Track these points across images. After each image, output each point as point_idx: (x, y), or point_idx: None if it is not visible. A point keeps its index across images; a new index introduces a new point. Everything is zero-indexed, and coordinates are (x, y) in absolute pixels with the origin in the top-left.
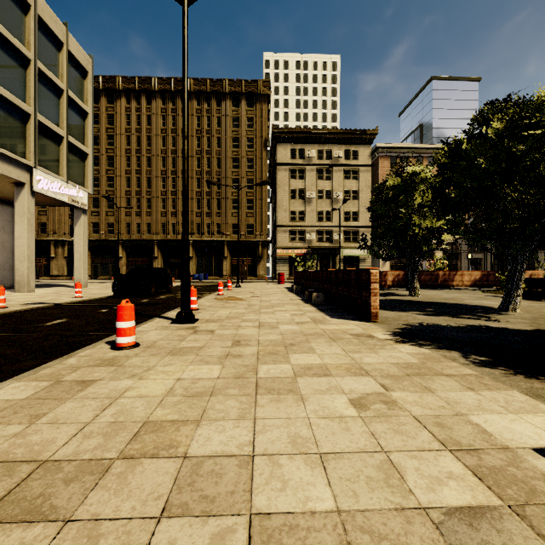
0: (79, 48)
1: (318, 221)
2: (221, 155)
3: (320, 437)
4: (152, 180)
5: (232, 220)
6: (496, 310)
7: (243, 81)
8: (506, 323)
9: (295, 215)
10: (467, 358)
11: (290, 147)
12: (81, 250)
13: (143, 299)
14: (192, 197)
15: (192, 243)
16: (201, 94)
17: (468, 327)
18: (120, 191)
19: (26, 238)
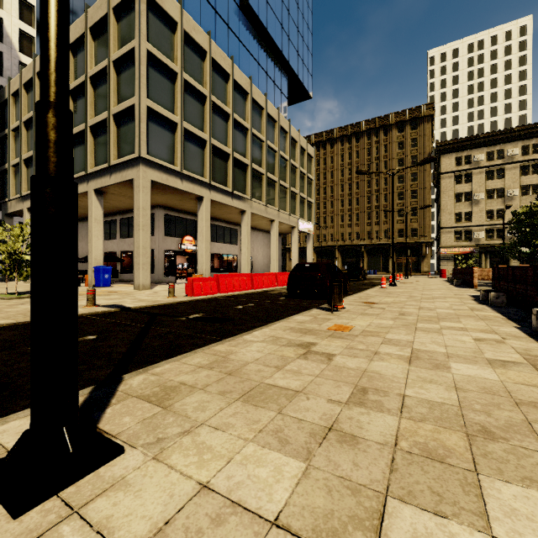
0: (310, 148)
1: (488, 220)
2: (388, 175)
3: (433, 293)
4: (333, 202)
5: (397, 227)
6: None
7: (408, 110)
8: None
9: (461, 216)
10: None
11: (455, 156)
12: (310, 257)
13: (358, 282)
14: (364, 212)
15: (363, 247)
16: (371, 131)
17: None
18: None
19: (296, 252)
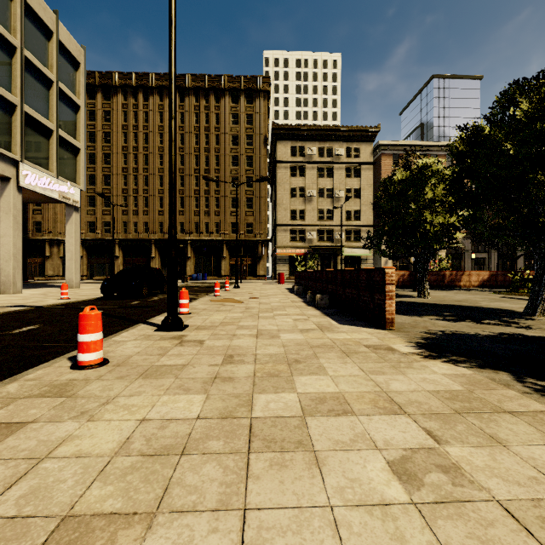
0: (70, 38)
1: (319, 220)
2: (220, 152)
3: None
4: (149, 178)
5: (231, 219)
6: (521, 314)
7: (243, 77)
8: (541, 330)
9: (296, 213)
10: (524, 382)
11: (291, 145)
12: (72, 249)
13: (134, 301)
14: (191, 196)
15: (190, 243)
16: (199, 91)
17: (501, 336)
18: (117, 189)
19: (12, 235)
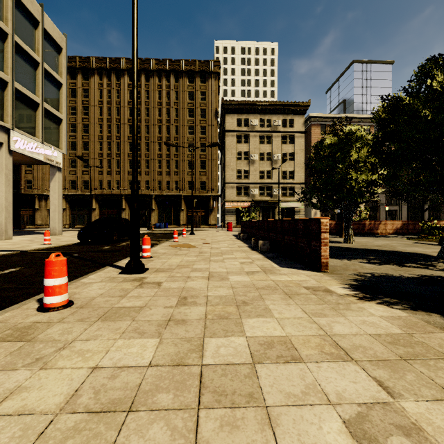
0: (54, 27)
1: (260, 179)
2: (179, 123)
3: None
4: (120, 144)
5: (187, 178)
6: (435, 258)
7: (197, 61)
8: None
9: (241, 173)
10: None
11: (237, 117)
12: (56, 203)
13: (105, 246)
14: (155, 159)
15: (154, 198)
16: (162, 72)
17: (424, 278)
18: (94, 153)
19: (4, 191)
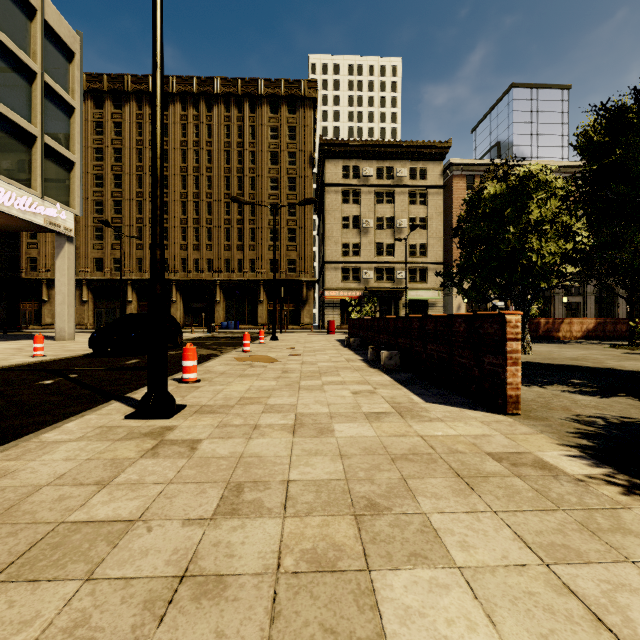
0: (61, 20)
1: (377, 256)
2: (256, 173)
3: None
4: (169, 204)
5: (269, 255)
6: None
7: (284, 81)
8: None
9: (348, 248)
10: None
11: (342, 164)
12: (64, 291)
13: (132, 359)
14: (220, 227)
15: (219, 284)
16: (231, 98)
17: None
18: (129, 218)
19: None
